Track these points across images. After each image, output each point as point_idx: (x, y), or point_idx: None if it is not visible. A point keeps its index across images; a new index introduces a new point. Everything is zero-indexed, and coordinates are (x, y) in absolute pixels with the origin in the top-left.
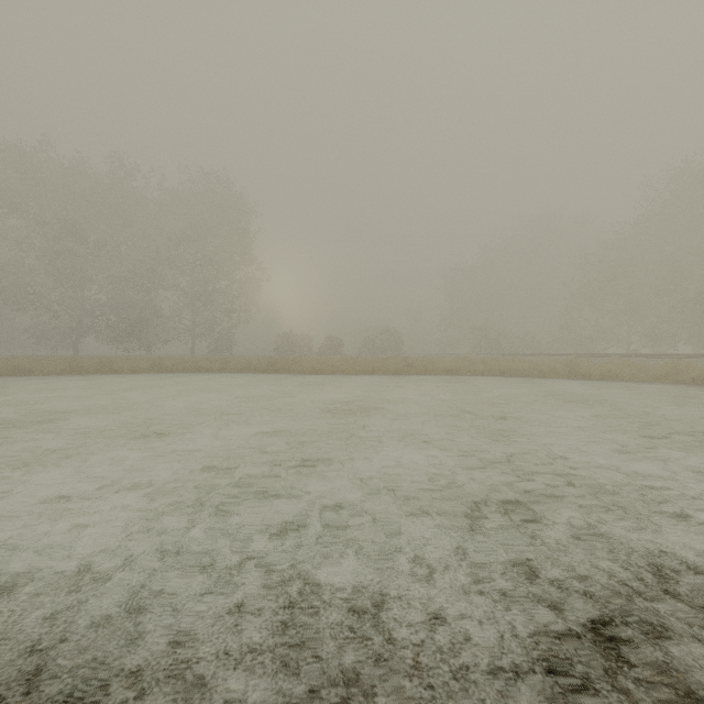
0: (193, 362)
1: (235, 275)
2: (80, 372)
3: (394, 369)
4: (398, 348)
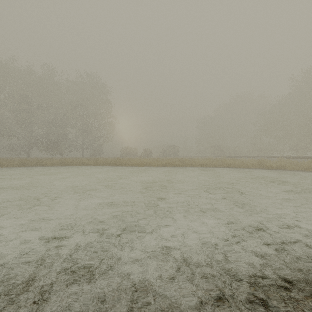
0: (80, 160)
1: (102, 120)
2: (26, 165)
3: (176, 164)
4: (177, 154)
